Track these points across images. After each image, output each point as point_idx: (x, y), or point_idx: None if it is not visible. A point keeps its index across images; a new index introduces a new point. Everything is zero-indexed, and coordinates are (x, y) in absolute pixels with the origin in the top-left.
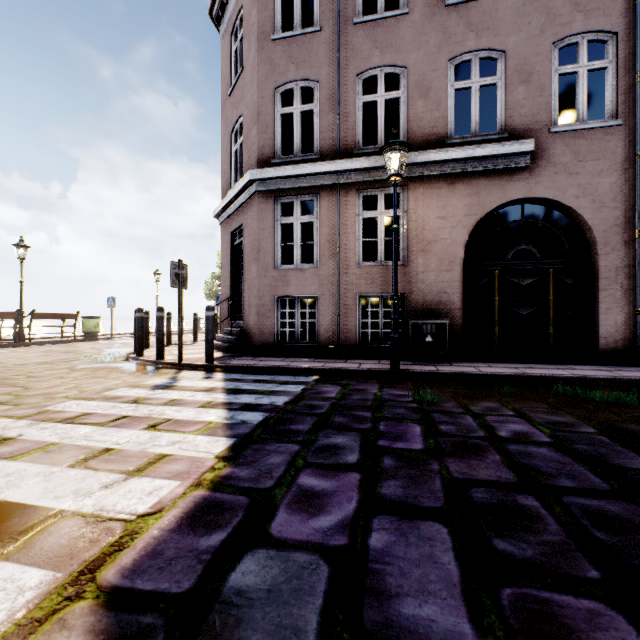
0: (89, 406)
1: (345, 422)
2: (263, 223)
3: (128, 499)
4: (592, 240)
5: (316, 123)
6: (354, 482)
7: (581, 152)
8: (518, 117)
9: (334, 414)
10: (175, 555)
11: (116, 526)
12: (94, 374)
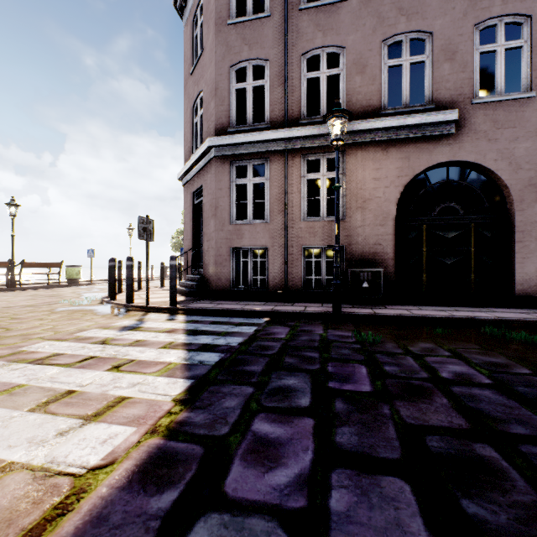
0: (60, 347)
1: (295, 363)
2: (220, 184)
3: (81, 449)
4: (509, 198)
5: (266, 97)
6: (308, 428)
7: (499, 121)
8: (444, 90)
9: (285, 355)
10: (121, 521)
11: (64, 482)
12: (70, 316)
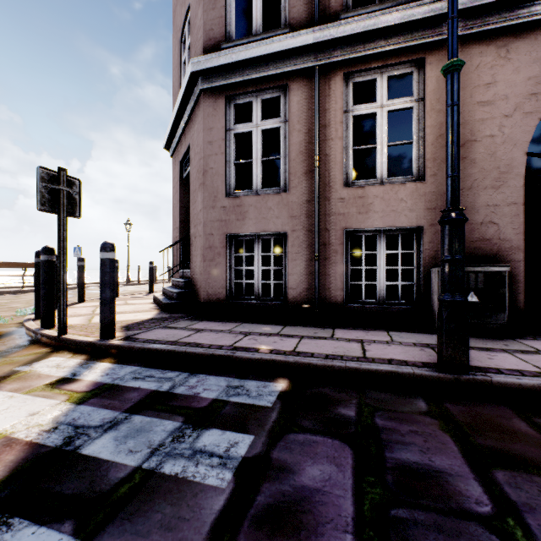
0: None
1: None
2: (210, 134)
3: None
4: None
5: None
6: None
7: None
8: None
9: None
10: None
11: None
12: None
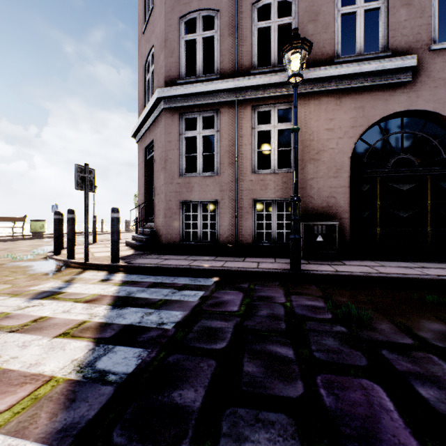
0: None
1: (261, 377)
2: (170, 136)
3: None
4: None
5: (216, 47)
6: None
7: None
8: (400, 37)
9: (241, 352)
10: None
11: None
12: None
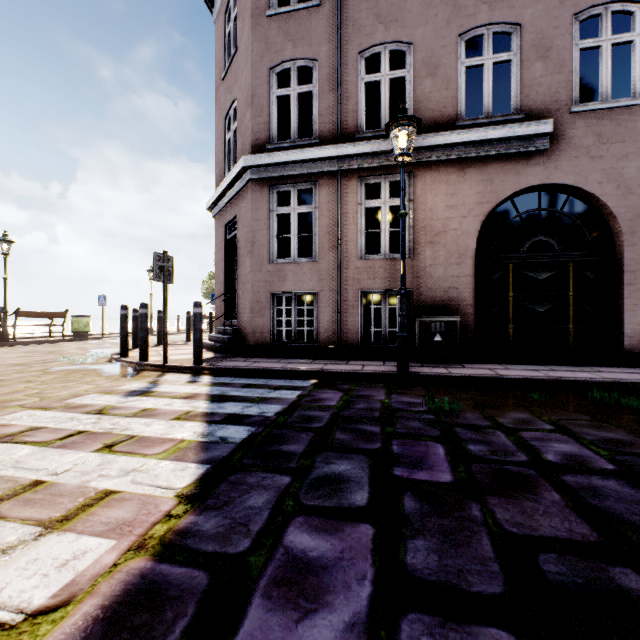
0: (42, 418)
1: (349, 440)
2: (258, 213)
3: (26, 577)
4: (616, 230)
5: (315, 105)
6: (365, 542)
7: (605, 134)
8: (535, 96)
9: (335, 429)
10: None
11: None
12: (67, 377)
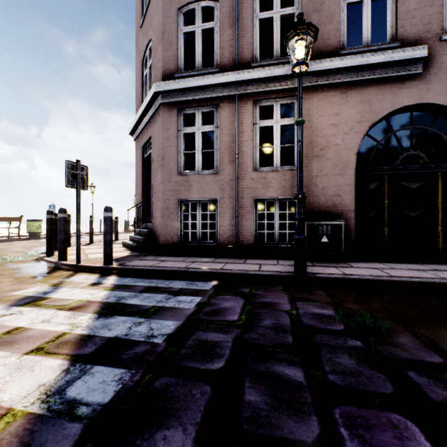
0: None
1: (266, 409)
2: (167, 133)
3: None
4: None
5: (216, 39)
6: None
7: None
8: (409, 27)
9: (242, 374)
10: None
11: None
12: None
